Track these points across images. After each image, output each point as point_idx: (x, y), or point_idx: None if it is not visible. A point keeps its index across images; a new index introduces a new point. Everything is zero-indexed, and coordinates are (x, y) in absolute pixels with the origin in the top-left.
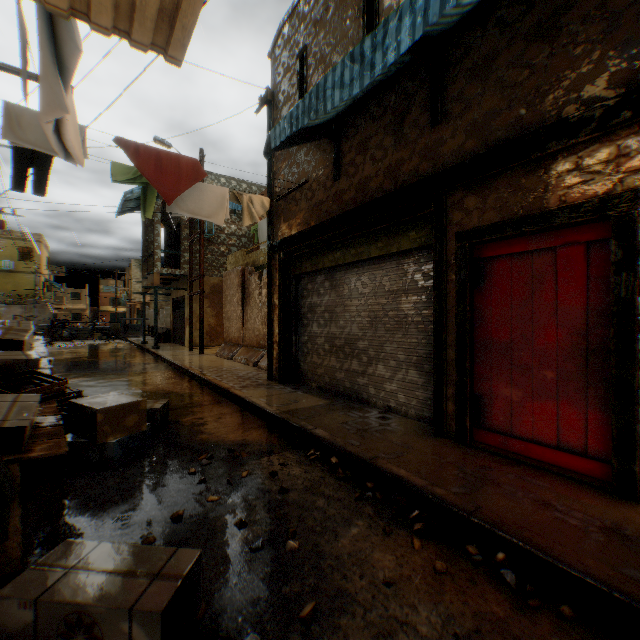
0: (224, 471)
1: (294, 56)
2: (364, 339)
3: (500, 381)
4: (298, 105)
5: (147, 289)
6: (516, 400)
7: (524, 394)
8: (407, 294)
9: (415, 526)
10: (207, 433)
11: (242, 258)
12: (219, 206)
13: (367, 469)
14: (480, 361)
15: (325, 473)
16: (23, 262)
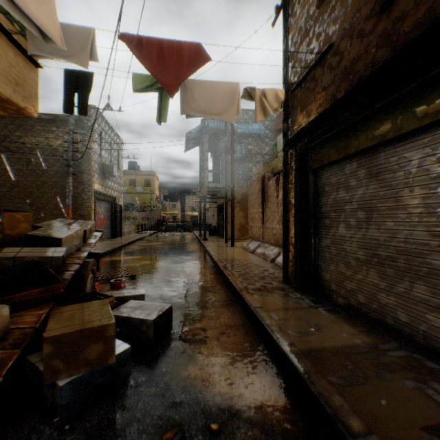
0: None
1: None
2: None
3: None
4: None
5: (201, 199)
6: None
7: None
8: None
9: None
10: (199, 363)
11: (263, 168)
12: (230, 102)
13: None
14: None
15: None
16: (146, 188)
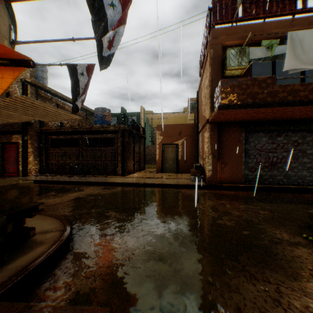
0: None
1: None
2: None
3: (9, 165)
4: None
5: None
6: (11, 168)
7: (12, 167)
8: None
9: None
10: None
11: None
12: None
13: None
14: (6, 162)
15: None
16: None
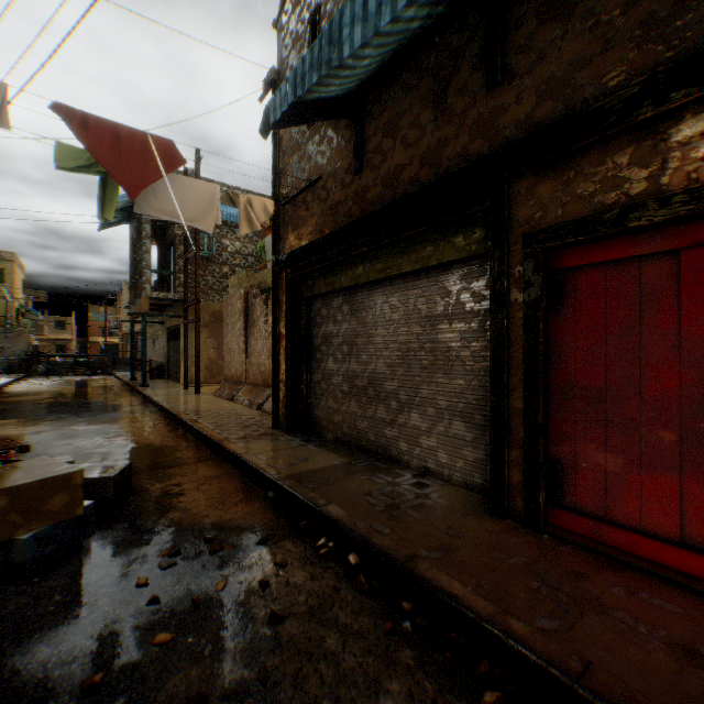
0: (192, 578)
1: (304, 22)
2: (393, 379)
3: (588, 442)
4: (304, 58)
5: (135, 316)
6: (613, 471)
7: (626, 463)
8: (451, 320)
9: (485, 697)
10: (181, 509)
11: (246, 279)
12: (207, 207)
13: (402, 577)
14: (558, 413)
15: (340, 579)
16: None
